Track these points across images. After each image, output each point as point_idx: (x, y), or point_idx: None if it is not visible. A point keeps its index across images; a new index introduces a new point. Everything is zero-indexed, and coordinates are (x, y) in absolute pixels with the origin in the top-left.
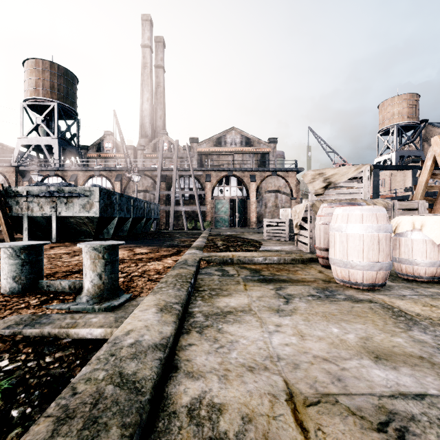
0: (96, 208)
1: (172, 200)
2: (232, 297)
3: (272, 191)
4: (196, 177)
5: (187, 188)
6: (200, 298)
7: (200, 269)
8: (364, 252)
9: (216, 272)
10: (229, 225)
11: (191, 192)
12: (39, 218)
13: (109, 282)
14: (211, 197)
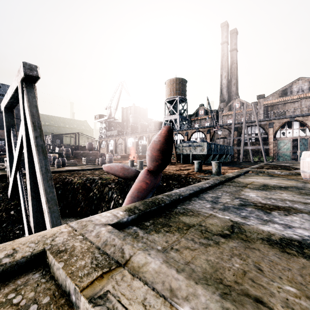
0: (205, 151)
1: (242, 142)
2: (253, 177)
3: None
4: (261, 125)
5: (253, 134)
6: (243, 176)
7: (248, 173)
8: (309, 167)
9: (253, 174)
10: (291, 159)
11: (256, 137)
12: (185, 154)
13: (219, 171)
14: (273, 139)
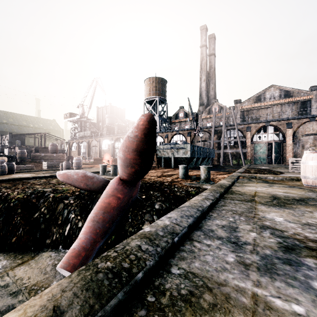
0: (189, 153)
1: (222, 146)
2: (249, 184)
3: (310, 134)
4: (239, 129)
5: (232, 137)
6: (238, 183)
7: (239, 179)
8: (313, 172)
9: (246, 180)
10: (266, 163)
11: (235, 140)
12: (167, 158)
13: (208, 177)
14: (251, 142)
